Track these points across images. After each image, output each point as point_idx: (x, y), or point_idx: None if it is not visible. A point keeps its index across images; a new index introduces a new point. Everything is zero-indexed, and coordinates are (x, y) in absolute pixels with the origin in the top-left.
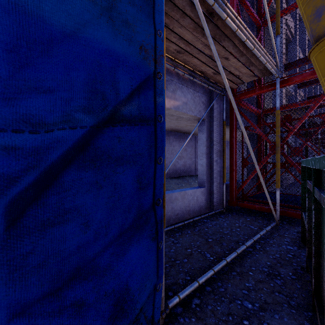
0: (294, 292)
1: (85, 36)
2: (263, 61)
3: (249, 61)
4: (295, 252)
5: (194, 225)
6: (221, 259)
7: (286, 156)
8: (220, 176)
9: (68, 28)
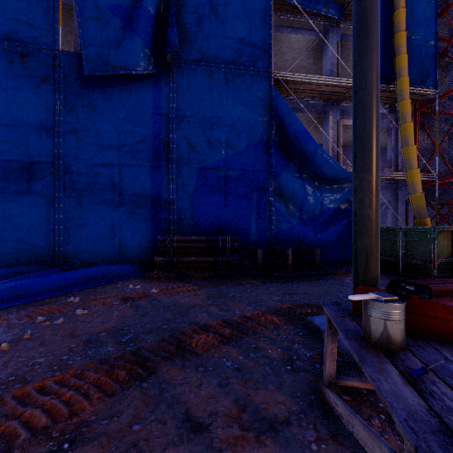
0: None
1: (345, 208)
2: None
3: None
4: None
5: None
6: None
7: (448, 224)
8: None
9: (343, 208)
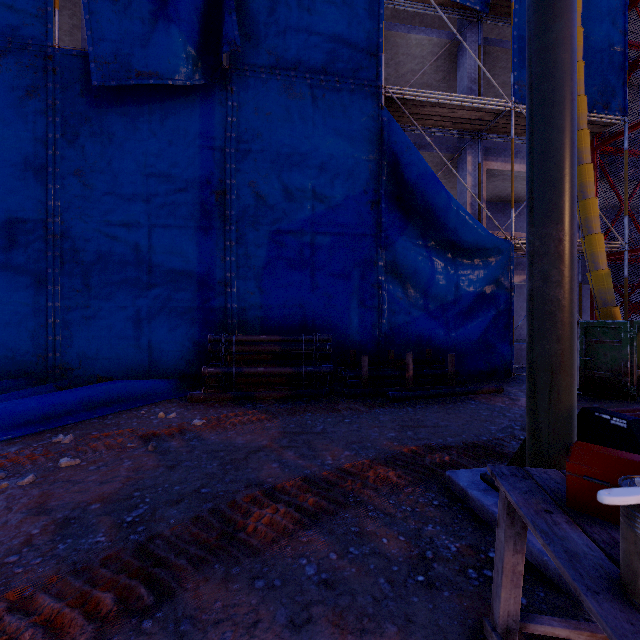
0: None
1: (492, 293)
2: None
3: None
4: None
5: None
6: None
7: None
8: None
9: (489, 293)
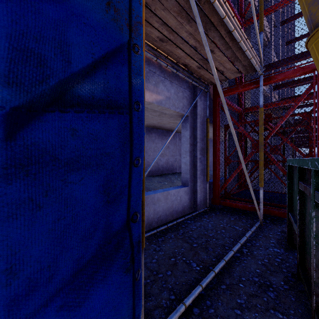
0: (290, 308)
1: None
2: (249, 55)
3: (234, 56)
4: (283, 255)
5: (178, 227)
6: (208, 269)
7: (269, 154)
8: (204, 174)
9: None
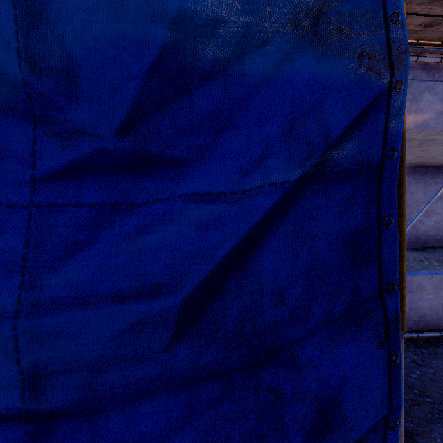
0: None
1: (287, 74)
2: None
3: None
4: None
5: None
6: None
7: None
8: None
9: (269, 73)
